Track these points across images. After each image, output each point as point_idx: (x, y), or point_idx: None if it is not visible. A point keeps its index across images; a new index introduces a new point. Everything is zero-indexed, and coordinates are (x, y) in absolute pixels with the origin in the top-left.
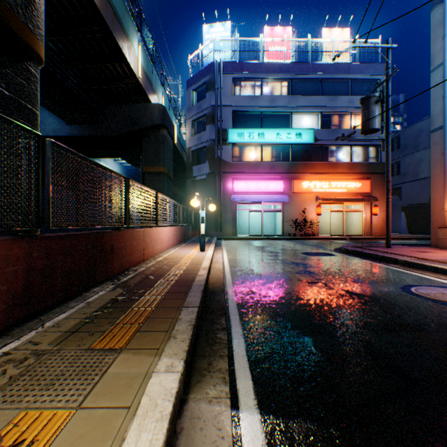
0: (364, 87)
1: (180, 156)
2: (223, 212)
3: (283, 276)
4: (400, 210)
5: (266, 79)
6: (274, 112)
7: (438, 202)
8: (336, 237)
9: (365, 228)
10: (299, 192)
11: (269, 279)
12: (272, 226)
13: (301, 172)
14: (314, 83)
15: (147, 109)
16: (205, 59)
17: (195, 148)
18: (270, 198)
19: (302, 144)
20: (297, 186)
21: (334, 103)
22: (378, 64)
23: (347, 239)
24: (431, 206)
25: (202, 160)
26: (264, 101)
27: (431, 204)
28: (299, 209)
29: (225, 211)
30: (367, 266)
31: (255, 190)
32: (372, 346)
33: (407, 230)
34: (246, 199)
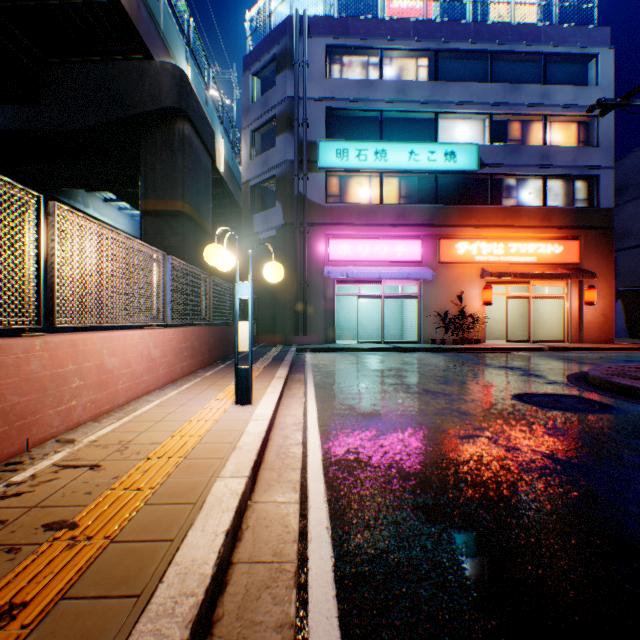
0: (566, 72)
1: (234, 201)
2: (309, 299)
3: None
4: (615, 297)
5: (390, 50)
6: (404, 111)
7: None
8: (525, 346)
9: (570, 329)
10: (451, 262)
11: None
12: (396, 325)
13: (454, 224)
14: (477, 62)
15: (144, 74)
16: (276, 15)
17: (258, 180)
18: (398, 272)
19: (455, 172)
20: (446, 251)
21: (515, 96)
22: (593, 28)
23: (545, 349)
24: None
25: (270, 203)
26: (386, 91)
27: None
28: (451, 293)
29: (313, 298)
30: None
31: (370, 257)
32: None
33: (627, 332)
34: (354, 274)
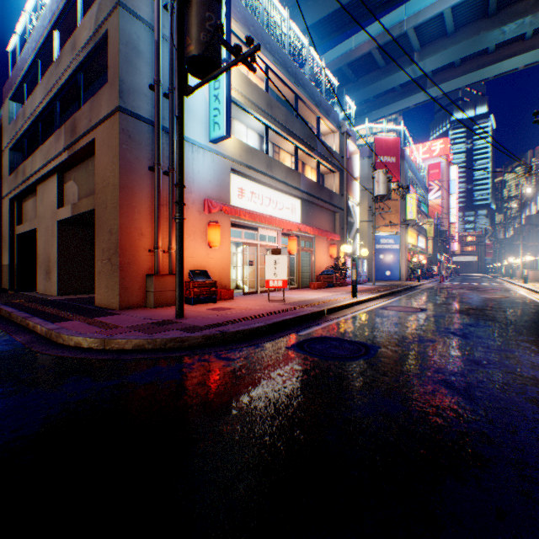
0: None
1: None
2: None
3: (515, 326)
4: None
5: None
6: None
7: (136, 234)
8: None
9: None
10: None
11: (538, 326)
12: None
13: None
14: None
15: None
16: None
17: None
18: None
19: None
20: None
21: None
22: None
23: None
24: (123, 239)
25: None
26: None
27: (124, 235)
28: None
29: None
30: (367, 319)
31: None
32: (500, 309)
33: None
34: None
